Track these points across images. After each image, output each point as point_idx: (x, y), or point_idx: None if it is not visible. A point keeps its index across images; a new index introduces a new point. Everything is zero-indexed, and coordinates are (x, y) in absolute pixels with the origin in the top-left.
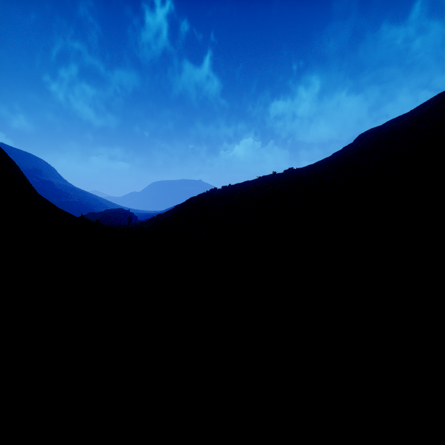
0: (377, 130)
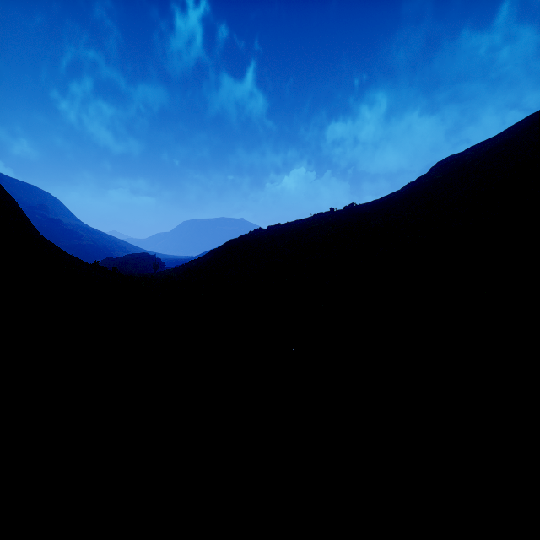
0: (458, 157)
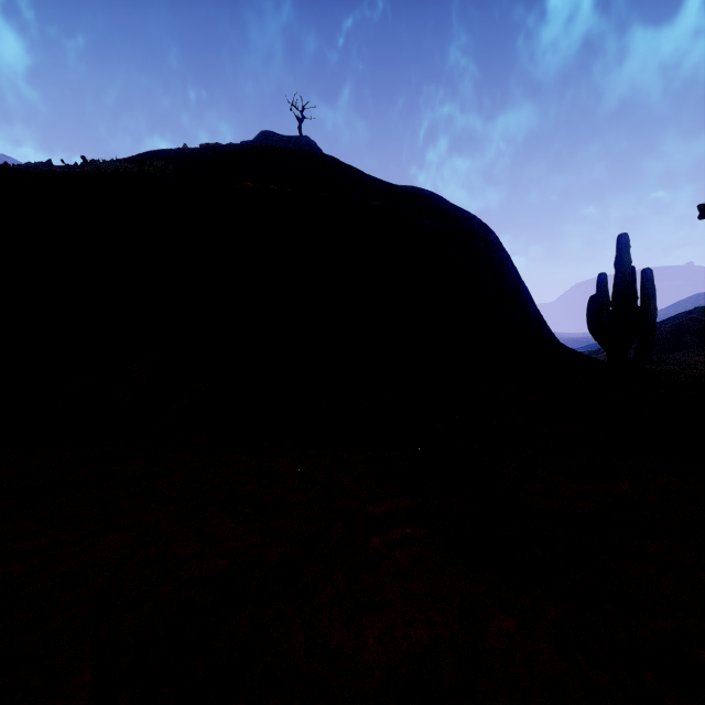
0: None
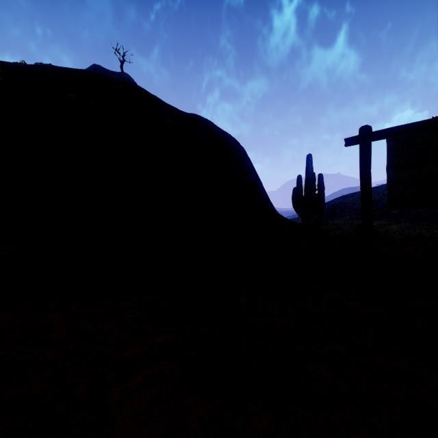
0: None
